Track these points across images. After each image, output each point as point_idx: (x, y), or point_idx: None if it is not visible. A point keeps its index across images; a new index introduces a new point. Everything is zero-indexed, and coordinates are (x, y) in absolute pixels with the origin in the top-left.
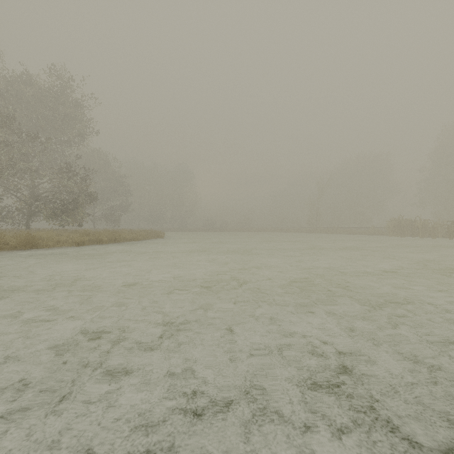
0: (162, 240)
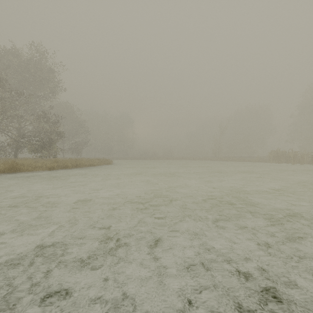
0: (110, 166)
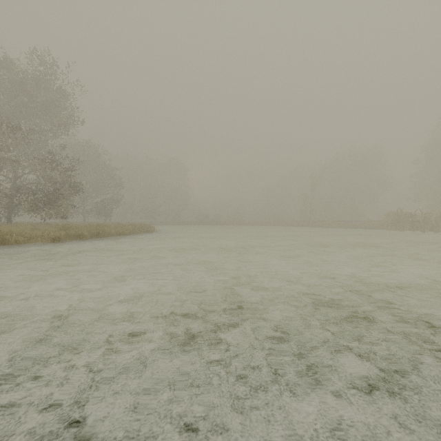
0: (150, 235)
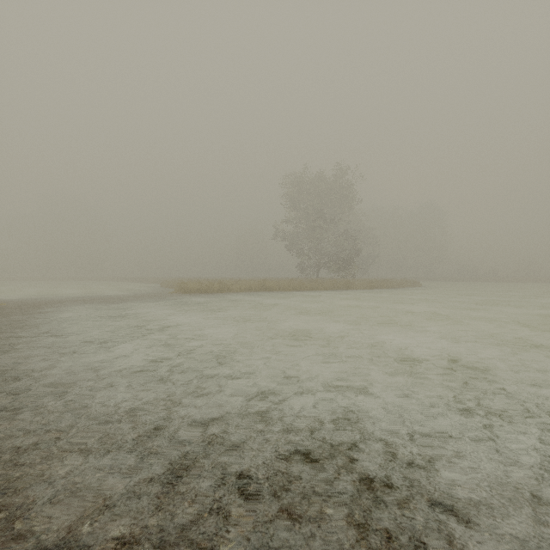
0: (422, 288)
